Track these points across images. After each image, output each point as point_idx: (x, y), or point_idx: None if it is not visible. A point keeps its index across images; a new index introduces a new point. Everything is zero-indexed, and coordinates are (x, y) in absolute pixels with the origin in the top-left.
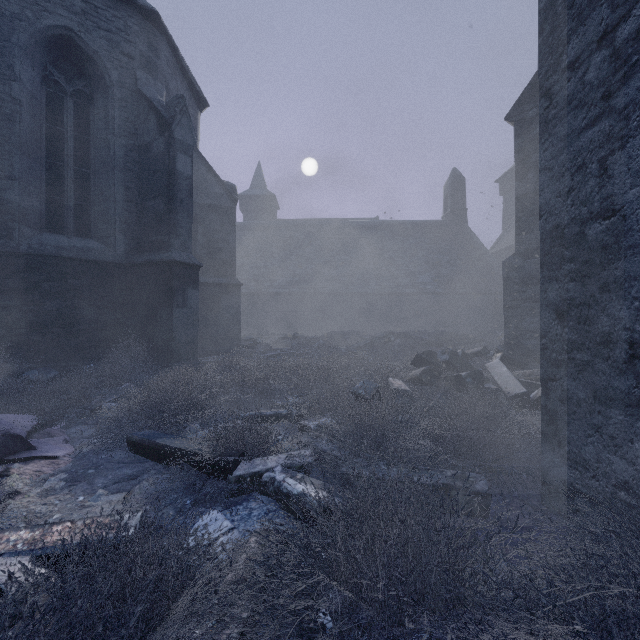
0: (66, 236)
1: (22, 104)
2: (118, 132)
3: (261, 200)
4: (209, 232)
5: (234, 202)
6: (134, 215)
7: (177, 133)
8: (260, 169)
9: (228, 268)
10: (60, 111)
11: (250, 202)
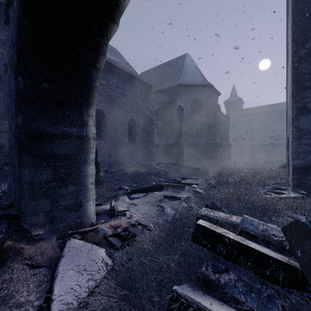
0: (194, 138)
1: (189, 115)
2: (204, 115)
3: (234, 102)
4: (221, 130)
5: (228, 121)
6: (207, 132)
7: (217, 113)
8: (234, 88)
9: (227, 140)
10: (193, 113)
11: (229, 104)
